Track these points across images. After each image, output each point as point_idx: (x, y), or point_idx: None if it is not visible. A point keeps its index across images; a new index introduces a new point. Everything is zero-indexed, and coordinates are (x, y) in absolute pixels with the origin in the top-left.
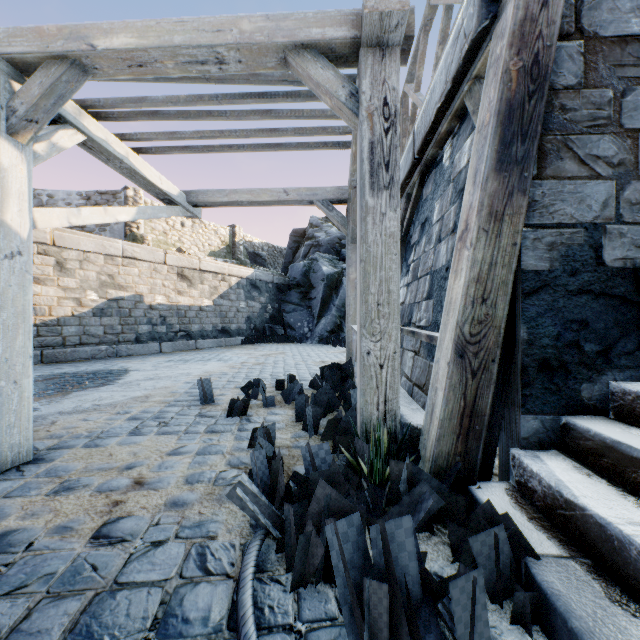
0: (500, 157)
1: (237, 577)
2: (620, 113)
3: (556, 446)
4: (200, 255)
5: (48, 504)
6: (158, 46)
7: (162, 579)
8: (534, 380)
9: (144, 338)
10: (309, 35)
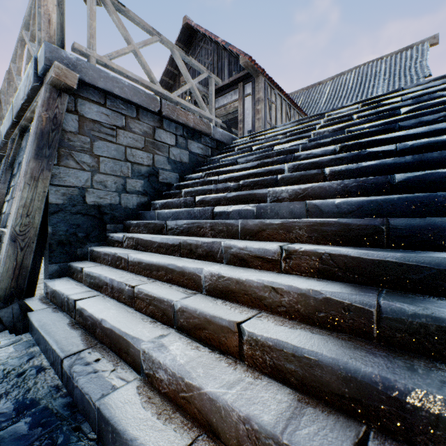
0: (37, 153)
1: None
2: (93, 148)
3: (66, 275)
4: None
5: None
6: None
7: None
8: (56, 249)
9: None
10: None
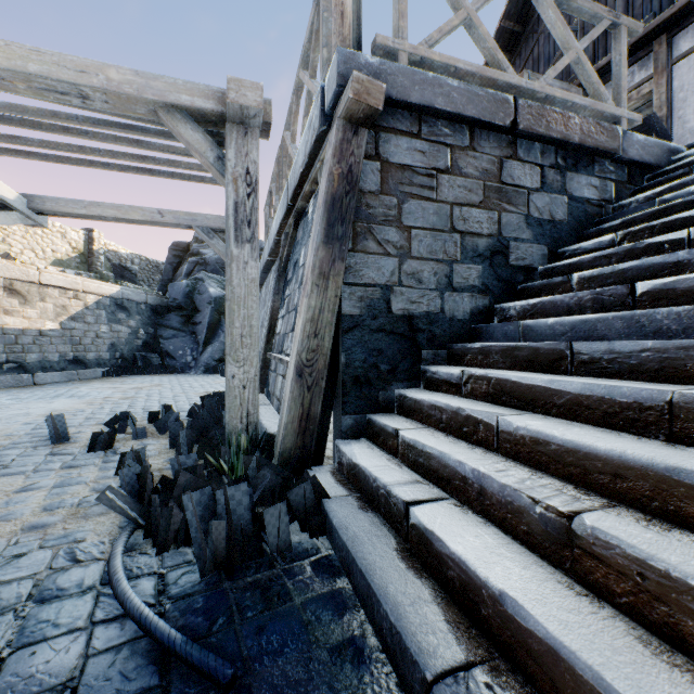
0: (327, 234)
1: (108, 558)
2: (401, 214)
3: (364, 435)
4: (39, 263)
5: None
6: (8, 68)
7: (32, 574)
8: (350, 391)
9: None
10: (179, 100)
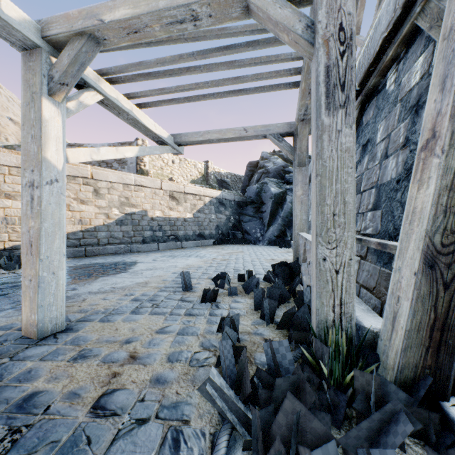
0: None
1: None
2: None
3: None
4: (184, 182)
5: (67, 370)
6: (147, 12)
7: None
8: None
9: (148, 240)
10: None
